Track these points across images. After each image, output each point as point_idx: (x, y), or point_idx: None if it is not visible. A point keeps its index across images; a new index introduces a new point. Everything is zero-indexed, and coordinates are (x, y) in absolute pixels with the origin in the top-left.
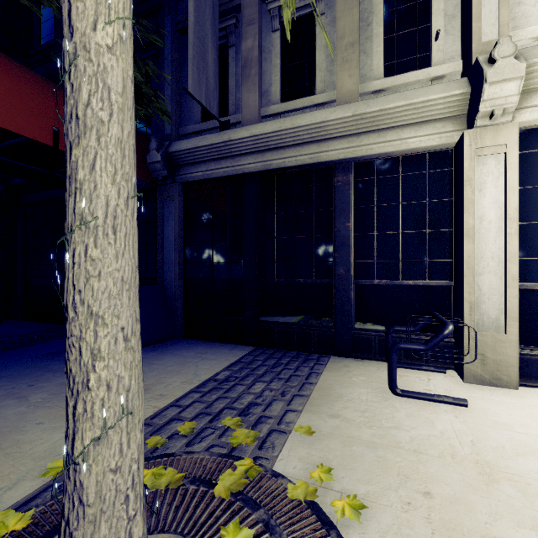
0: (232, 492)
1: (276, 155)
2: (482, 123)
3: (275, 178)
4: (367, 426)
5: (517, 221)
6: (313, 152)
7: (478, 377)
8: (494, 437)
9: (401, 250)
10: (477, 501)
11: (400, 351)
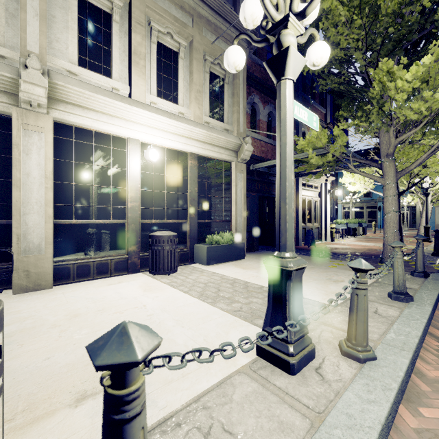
0: None
1: None
2: (26, 107)
3: None
4: None
5: (52, 180)
6: None
7: (25, 287)
8: None
9: None
10: None
11: None
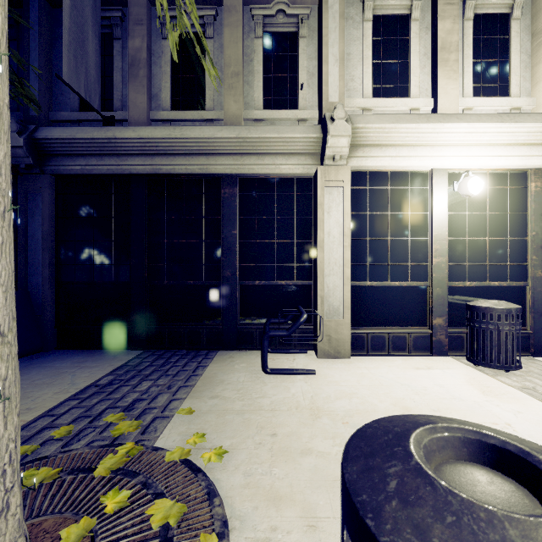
0: (113, 470)
1: (166, 160)
2: (328, 163)
3: (165, 183)
4: (240, 400)
5: (349, 237)
6: (203, 164)
7: (327, 352)
8: (326, 391)
9: (276, 256)
10: (305, 431)
11: (276, 340)
